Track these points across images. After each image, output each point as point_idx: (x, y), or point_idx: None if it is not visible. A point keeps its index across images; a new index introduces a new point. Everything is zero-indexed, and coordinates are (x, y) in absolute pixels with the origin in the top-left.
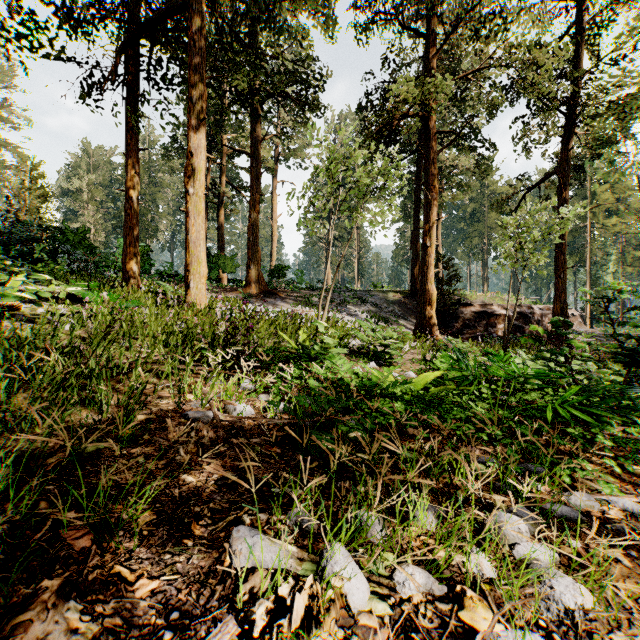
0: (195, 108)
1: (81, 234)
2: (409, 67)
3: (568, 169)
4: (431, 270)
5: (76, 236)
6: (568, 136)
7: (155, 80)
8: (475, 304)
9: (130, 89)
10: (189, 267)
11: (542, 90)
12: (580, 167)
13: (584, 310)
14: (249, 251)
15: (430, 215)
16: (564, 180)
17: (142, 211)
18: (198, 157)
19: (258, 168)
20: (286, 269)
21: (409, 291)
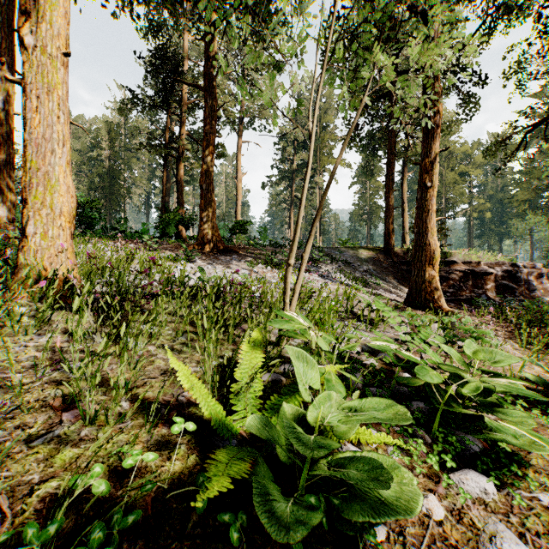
0: None
1: None
2: None
3: None
4: (432, 218)
5: None
6: None
7: None
8: (459, 262)
9: None
10: (25, 193)
11: None
12: None
13: (546, 267)
14: (201, 201)
15: (431, 145)
16: None
17: (114, 173)
18: None
19: (212, 104)
20: (248, 225)
21: (381, 248)
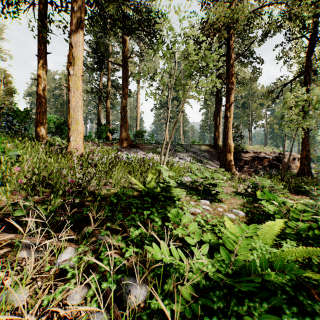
0: (74, 14)
1: (25, 112)
2: (216, 8)
3: (310, 71)
4: (230, 131)
5: (23, 113)
6: (311, 51)
7: (52, 3)
8: (251, 152)
9: (39, 13)
10: (69, 126)
11: (301, 18)
12: (315, 71)
13: None
14: (121, 121)
15: (229, 98)
16: (307, 78)
17: None
18: (76, 49)
19: (126, 73)
20: (143, 132)
21: (212, 145)
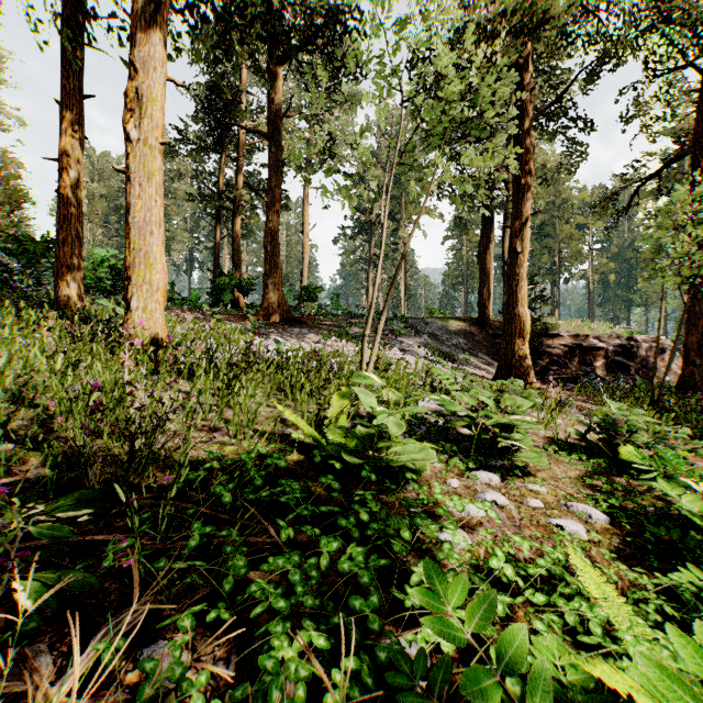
0: None
1: (45, 243)
2: None
3: None
4: (522, 287)
5: (39, 246)
6: None
7: None
8: (565, 335)
9: None
10: (129, 272)
11: (695, 15)
12: None
13: (680, 341)
14: (266, 264)
15: (521, 207)
16: (701, 163)
17: None
18: (147, 75)
19: (278, 154)
20: (318, 291)
21: (475, 318)
